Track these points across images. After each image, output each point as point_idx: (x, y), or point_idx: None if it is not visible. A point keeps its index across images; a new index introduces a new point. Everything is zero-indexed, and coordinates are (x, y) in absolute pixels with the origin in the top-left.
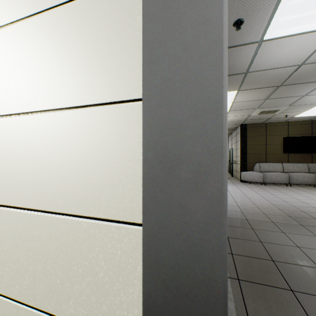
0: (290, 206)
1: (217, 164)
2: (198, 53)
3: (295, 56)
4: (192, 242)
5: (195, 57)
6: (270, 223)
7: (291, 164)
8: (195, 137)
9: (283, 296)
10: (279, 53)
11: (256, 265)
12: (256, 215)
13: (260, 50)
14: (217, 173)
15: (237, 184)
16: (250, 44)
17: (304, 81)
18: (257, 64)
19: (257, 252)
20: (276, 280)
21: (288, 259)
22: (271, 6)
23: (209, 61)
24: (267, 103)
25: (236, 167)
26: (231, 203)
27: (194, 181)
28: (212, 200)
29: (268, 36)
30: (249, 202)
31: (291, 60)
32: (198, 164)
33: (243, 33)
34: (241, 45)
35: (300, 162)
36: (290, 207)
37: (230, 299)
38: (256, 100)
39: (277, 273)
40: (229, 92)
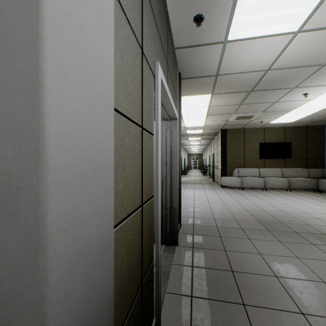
0: (261, 211)
1: (32, 175)
2: (9, 2)
3: (261, 60)
4: (2, 296)
5: (5, 8)
6: (239, 229)
7: (266, 169)
8: (6, 132)
9: (233, 313)
10: (245, 56)
11: (214, 277)
12: (227, 221)
13: (226, 51)
14: (33, 189)
15: (217, 189)
16: (215, 44)
17: (273, 87)
18: (226, 67)
19: (219, 262)
20: (231, 294)
21: (248, 268)
22: (229, 3)
23: (22, 15)
24: (242, 108)
25: (217, 172)
26: (206, 210)
27: (5, 202)
28: (26, 231)
29: (232, 37)
30: (224, 208)
31: (258, 65)
32: (9, 175)
33: (206, 31)
34: (206, 45)
35: (275, 167)
36: (261, 211)
37: (177, 322)
38: (232, 105)
39: (233, 286)
40: (203, 95)
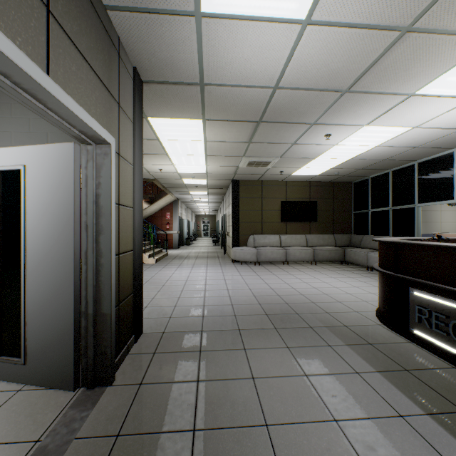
0: (275, 296)
1: None
2: None
3: (263, 67)
4: None
5: None
6: (234, 333)
7: (289, 236)
8: None
9: None
10: (238, 54)
11: None
12: (221, 320)
13: (205, 36)
14: None
15: (225, 266)
16: (181, 15)
17: (287, 119)
18: (213, 70)
19: (177, 412)
20: None
21: (224, 416)
22: None
23: None
24: (254, 149)
25: (229, 240)
26: (196, 301)
27: None
28: None
29: (207, 6)
30: (224, 296)
31: (260, 75)
32: None
33: None
34: (166, 13)
35: (299, 233)
36: (274, 297)
37: None
38: (238, 143)
39: None
40: (191, 119)
